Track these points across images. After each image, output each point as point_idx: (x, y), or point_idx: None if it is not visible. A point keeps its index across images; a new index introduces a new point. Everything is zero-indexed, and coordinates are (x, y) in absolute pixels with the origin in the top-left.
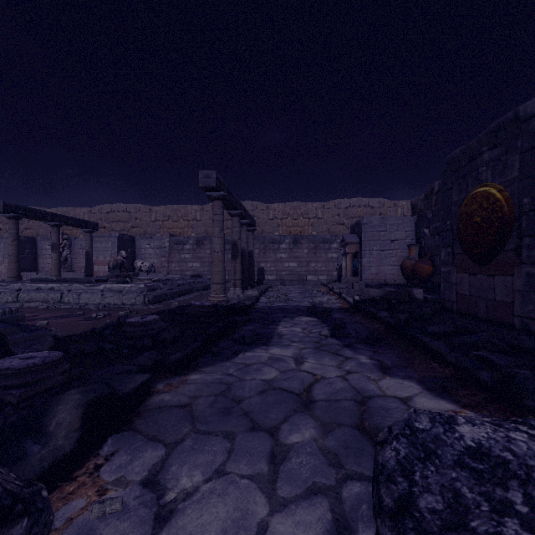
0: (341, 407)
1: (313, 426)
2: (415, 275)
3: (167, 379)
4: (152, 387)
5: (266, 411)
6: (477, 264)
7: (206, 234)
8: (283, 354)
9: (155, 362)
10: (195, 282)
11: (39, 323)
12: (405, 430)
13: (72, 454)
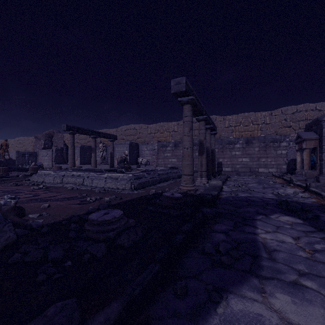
0: None
1: None
2: None
3: None
4: None
5: None
6: None
7: (180, 140)
8: None
9: None
10: (171, 172)
11: (43, 205)
12: None
13: None
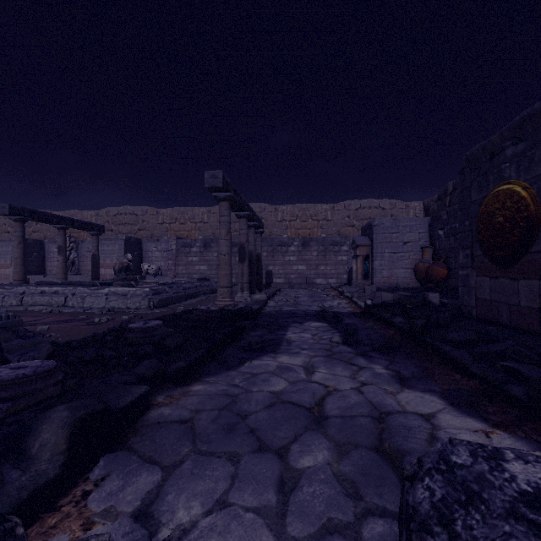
0: (357, 425)
1: (326, 447)
2: (429, 278)
3: (168, 390)
4: (151, 399)
5: (274, 429)
6: (499, 267)
7: (213, 237)
8: (293, 363)
9: (155, 371)
10: (201, 286)
11: (40, 328)
12: (439, 464)
13: (56, 480)
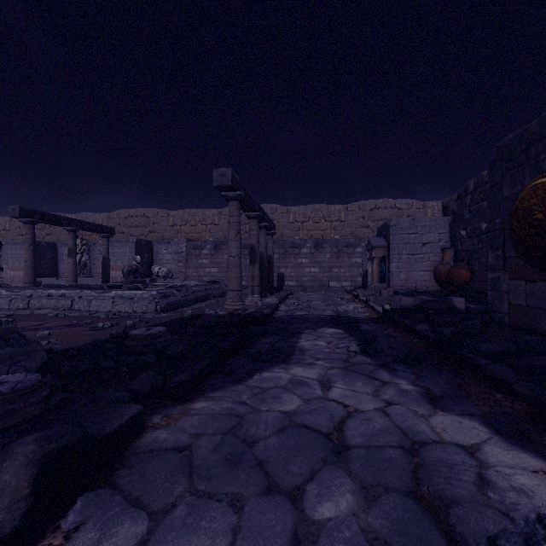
0: (385, 458)
1: (349, 490)
2: (450, 281)
3: (166, 408)
4: (146, 420)
5: (286, 461)
6: (537, 269)
7: (224, 239)
8: (306, 376)
9: (153, 386)
10: (211, 289)
11: (40, 333)
12: None
13: (15, 534)
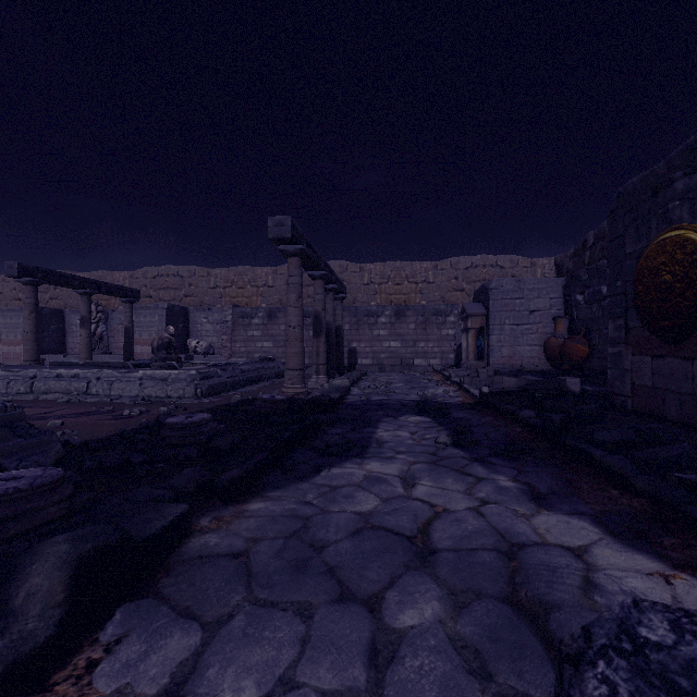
0: (478, 562)
1: (436, 596)
2: (563, 358)
3: (216, 509)
4: (192, 523)
5: (361, 567)
6: (665, 342)
7: (280, 304)
8: (385, 472)
9: (199, 484)
10: (265, 368)
11: (51, 422)
12: (620, 640)
13: (49, 645)
